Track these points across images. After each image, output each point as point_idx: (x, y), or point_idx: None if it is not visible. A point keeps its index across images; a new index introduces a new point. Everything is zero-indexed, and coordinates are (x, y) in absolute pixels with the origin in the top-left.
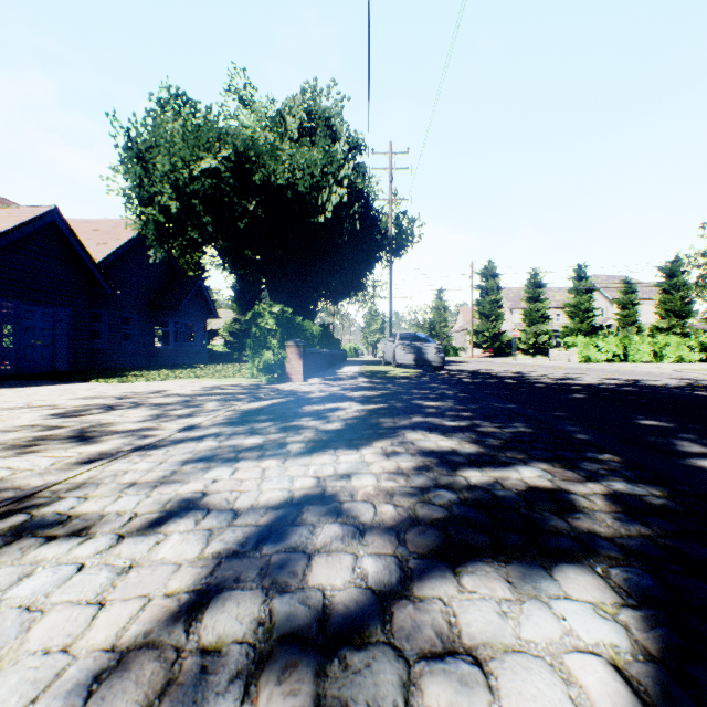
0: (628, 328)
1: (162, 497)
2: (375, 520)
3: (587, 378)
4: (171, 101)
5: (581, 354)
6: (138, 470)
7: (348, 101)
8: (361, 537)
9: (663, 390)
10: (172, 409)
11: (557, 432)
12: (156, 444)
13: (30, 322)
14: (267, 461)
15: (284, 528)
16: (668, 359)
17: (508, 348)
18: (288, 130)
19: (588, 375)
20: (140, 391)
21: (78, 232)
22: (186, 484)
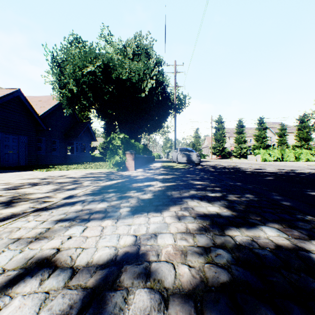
0: (282, 146)
1: (29, 253)
2: (175, 285)
3: (269, 169)
4: (74, 41)
5: (262, 157)
6: (27, 227)
7: (155, 41)
8: (166, 309)
9: (310, 175)
10: (66, 185)
11: (271, 200)
12: (47, 207)
13: (7, 142)
14: (106, 221)
15: (104, 293)
16: (302, 160)
17: (228, 155)
18: (128, 54)
19: (268, 167)
20: (54, 175)
21: (32, 101)
22: (50, 240)
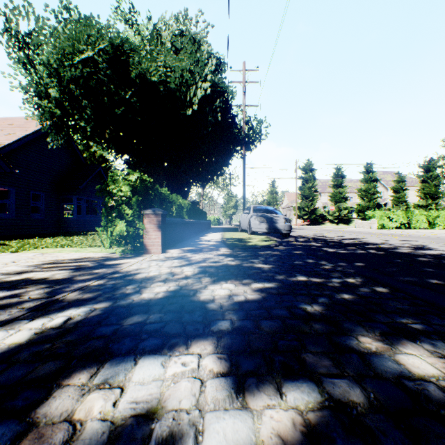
0: (399, 206)
1: None
2: None
3: (436, 246)
4: (69, 19)
5: (378, 223)
6: None
7: (212, 27)
8: None
9: None
10: None
11: None
12: None
13: None
14: None
15: None
16: (439, 226)
17: (320, 219)
18: (163, 42)
19: (422, 241)
20: None
21: None
22: None
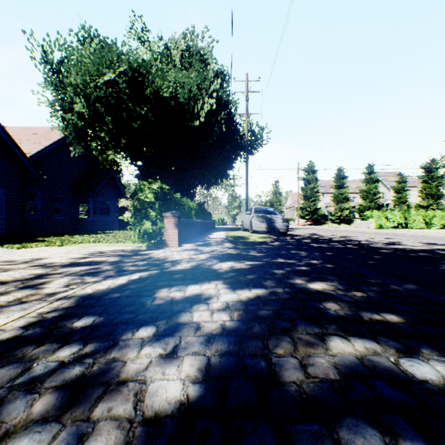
0: (401, 206)
1: None
2: None
3: (408, 242)
4: (88, 39)
5: (376, 223)
6: None
7: (217, 42)
8: None
9: None
10: None
11: None
12: None
13: None
14: None
15: None
16: (435, 226)
17: (322, 219)
18: (173, 60)
19: (402, 239)
20: (17, 259)
21: (22, 135)
22: None
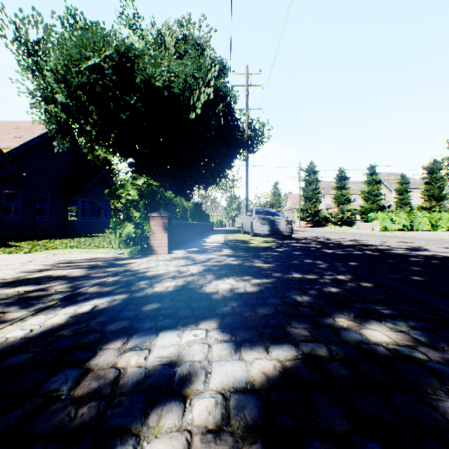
0: (403, 207)
1: None
2: None
3: (431, 248)
4: (75, 25)
5: (381, 225)
6: None
7: (215, 32)
8: None
9: None
10: None
11: None
12: None
13: None
14: None
15: None
16: (441, 229)
17: (323, 221)
18: (167, 47)
19: (419, 243)
20: None
21: (2, 129)
22: None
